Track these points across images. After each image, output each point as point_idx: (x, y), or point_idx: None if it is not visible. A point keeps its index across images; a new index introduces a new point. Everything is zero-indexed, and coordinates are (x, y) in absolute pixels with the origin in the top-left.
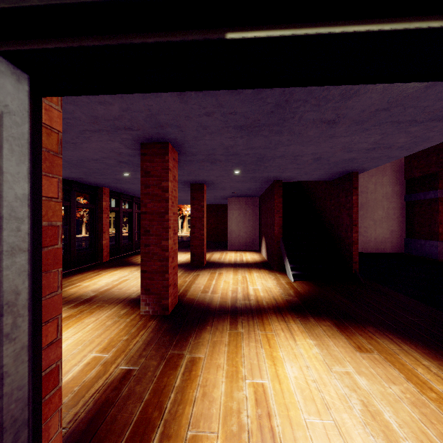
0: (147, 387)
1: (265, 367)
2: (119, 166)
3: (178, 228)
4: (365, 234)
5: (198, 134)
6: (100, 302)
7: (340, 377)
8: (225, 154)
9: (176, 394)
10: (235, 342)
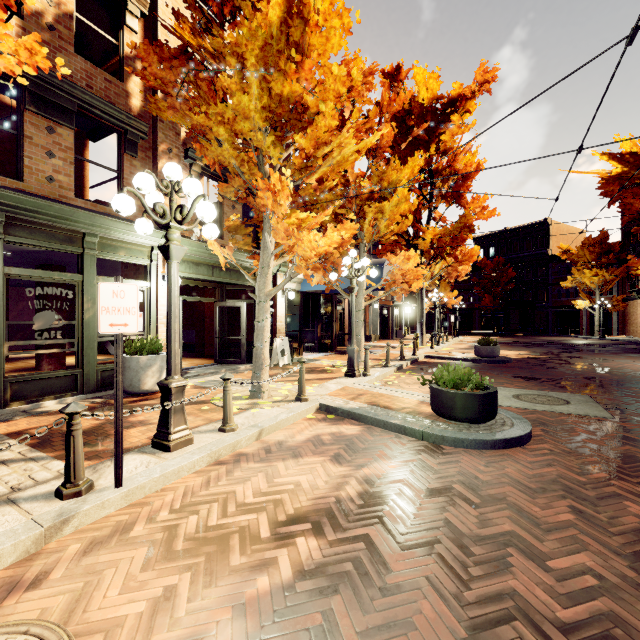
0: None
1: None
2: None
3: None
4: None
5: None
6: None
7: None
8: None
9: None
10: None
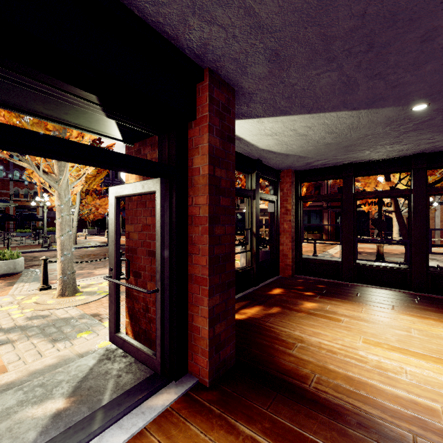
0: None
1: None
2: None
3: None
4: None
5: None
6: None
7: None
8: None
9: None
10: None
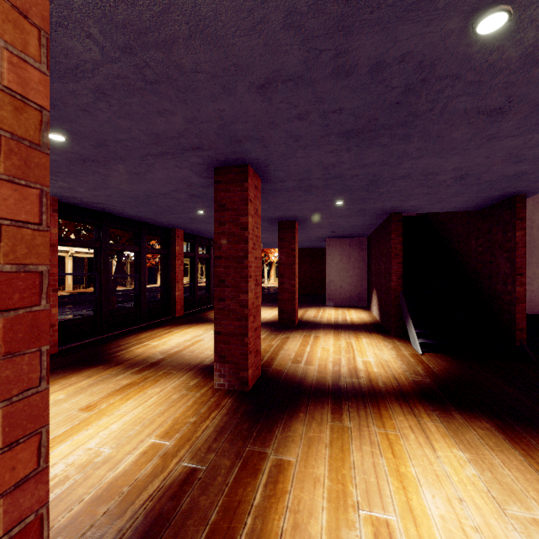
0: (214, 501)
1: (389, 490)
2: (191, 201)
3: (264, 278)
4: (529, 288)
5: (287, 150)
6: (168, 367)
7: (523, 529)
8: (323, 177)
9: (255, 519)
10: (340, 442)
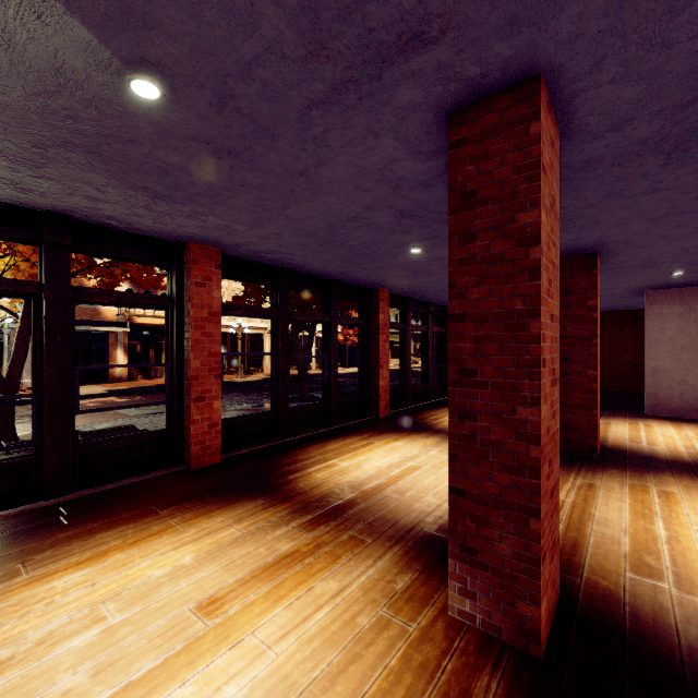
0: None
1: None
2: (399, 229)
3: None
4: None
5: None
6: (358, 524)
7: None
8: None
9: None
10: None
